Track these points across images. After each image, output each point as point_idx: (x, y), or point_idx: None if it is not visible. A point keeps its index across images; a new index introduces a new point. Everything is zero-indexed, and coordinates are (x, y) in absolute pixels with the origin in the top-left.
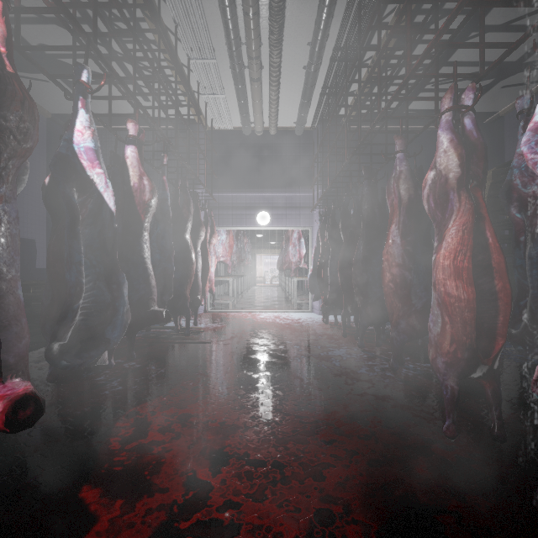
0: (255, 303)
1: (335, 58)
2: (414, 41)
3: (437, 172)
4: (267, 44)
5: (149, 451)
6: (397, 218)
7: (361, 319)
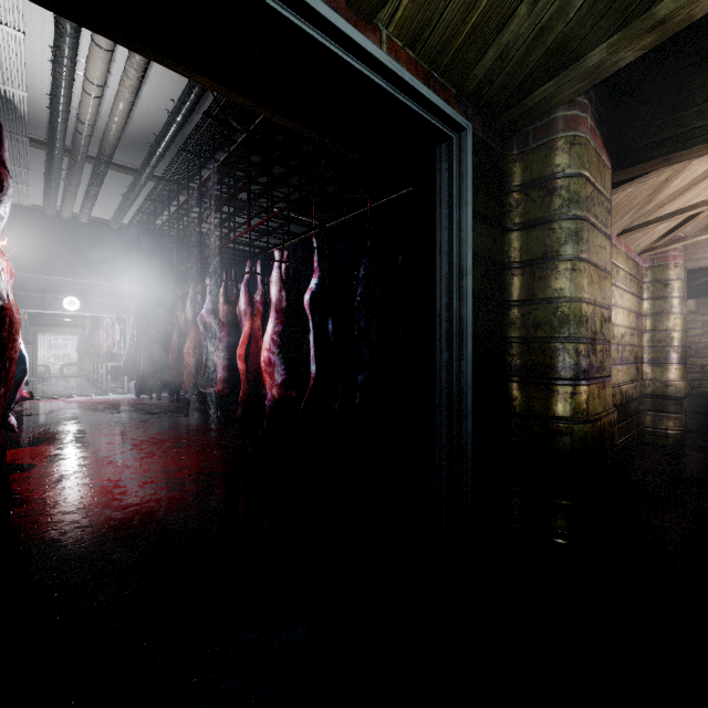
0: (55, 393)
1: (149, 200)
2: (207, 207)
3: (187, 317)
4: (88, 176)
5: (43, 438)
6: (178, 329)
7: (163, 384)
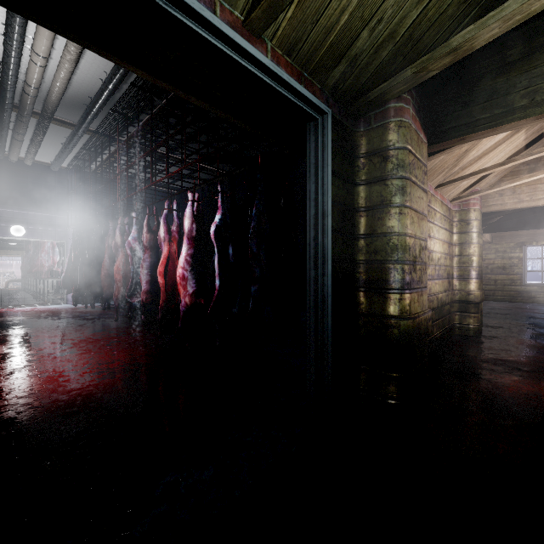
0: (2, 304)
1: (85, 149)
2: (132, 156)
3: (117, 242)
4: (33, 128)
5: None
6: (109, 252)
7: (97, 296)
